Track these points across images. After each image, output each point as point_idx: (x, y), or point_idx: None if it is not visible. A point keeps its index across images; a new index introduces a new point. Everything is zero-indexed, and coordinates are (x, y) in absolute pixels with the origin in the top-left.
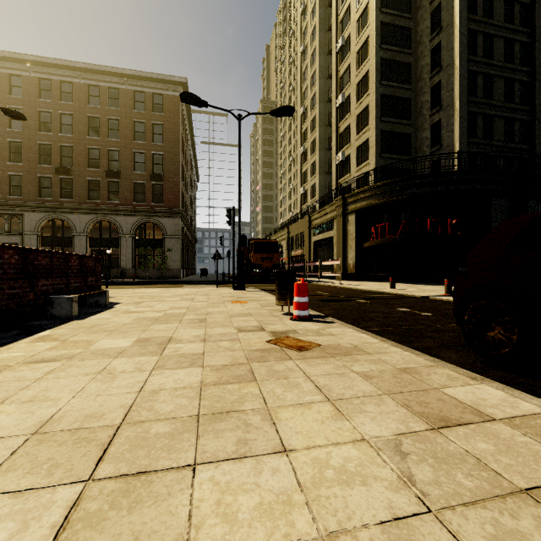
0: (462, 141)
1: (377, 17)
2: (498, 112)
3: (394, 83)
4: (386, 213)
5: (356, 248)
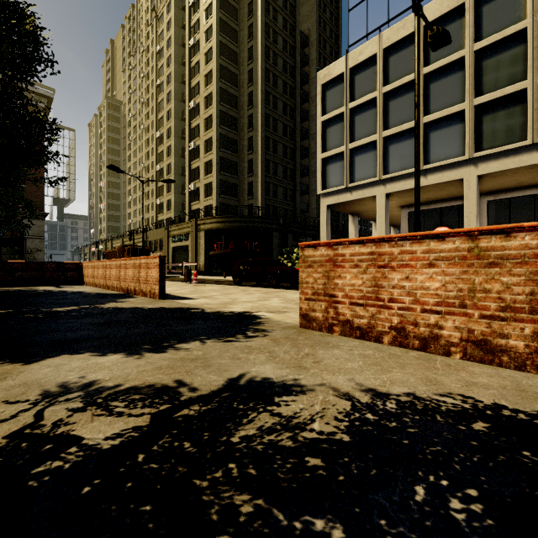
0: (262, 197)
1: (218, 106)
2: (280, 184)
3: (228, 151)
4: (223, 234)
5: (205, 254)
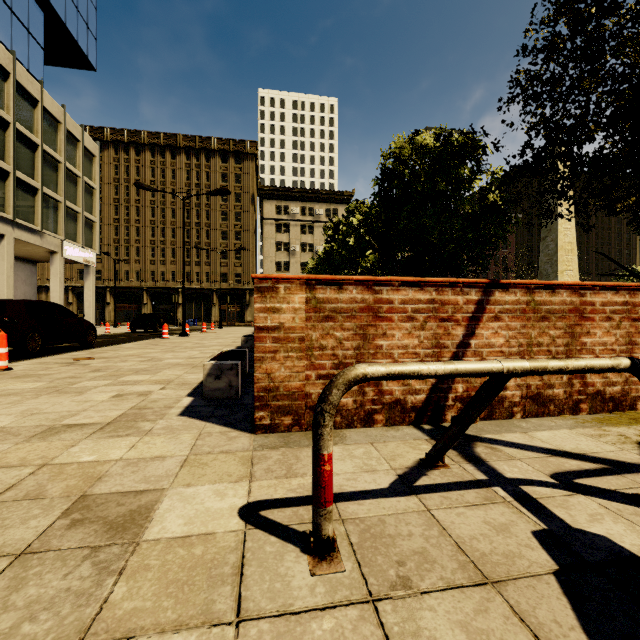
0: None
1: None
2: None
3: None
4: None
5: None
